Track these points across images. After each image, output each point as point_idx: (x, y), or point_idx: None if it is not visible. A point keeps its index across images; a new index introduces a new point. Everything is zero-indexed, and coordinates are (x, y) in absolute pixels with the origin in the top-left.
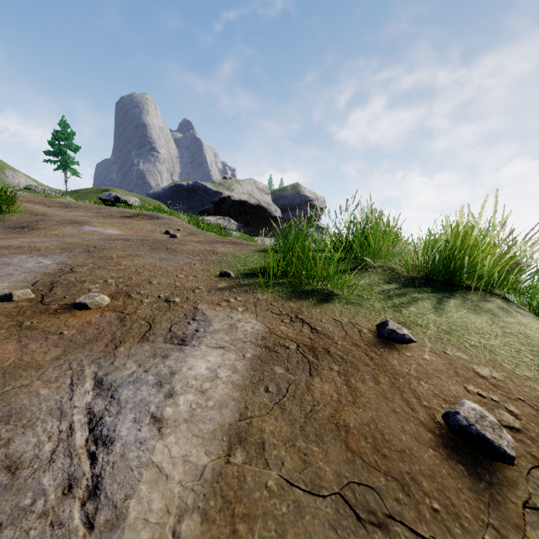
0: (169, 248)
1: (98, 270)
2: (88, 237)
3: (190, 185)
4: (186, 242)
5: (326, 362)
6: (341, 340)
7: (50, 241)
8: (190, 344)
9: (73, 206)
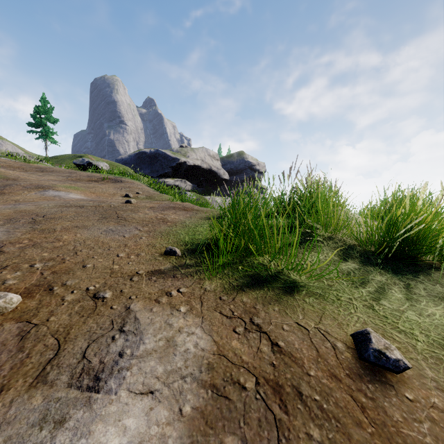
0: (120, 216)
1: (30, 249)
2: (44, 204)
3: (152, 152)
4: (139, 209)
5: (300, 420)
6: (313, 367)
7: (3, 208)
8: (105, 388)
9: (48, 171)
